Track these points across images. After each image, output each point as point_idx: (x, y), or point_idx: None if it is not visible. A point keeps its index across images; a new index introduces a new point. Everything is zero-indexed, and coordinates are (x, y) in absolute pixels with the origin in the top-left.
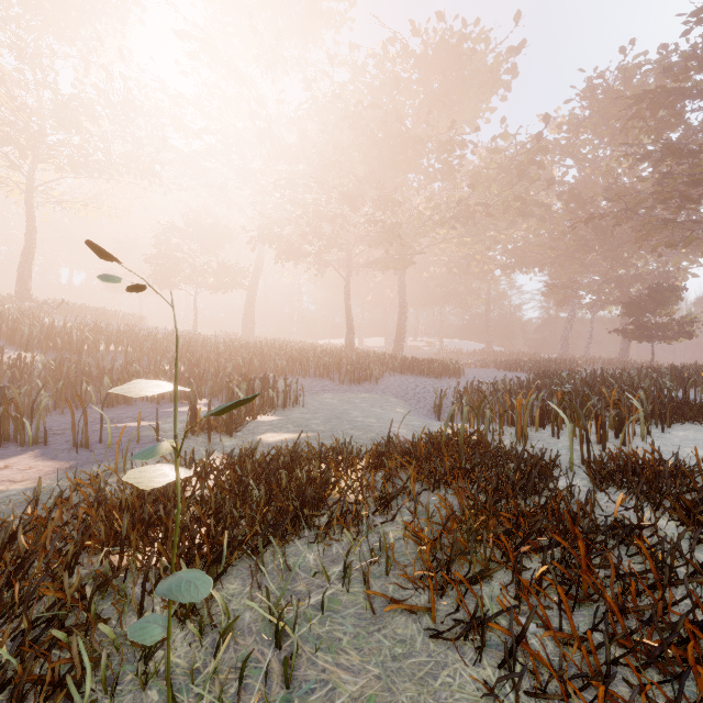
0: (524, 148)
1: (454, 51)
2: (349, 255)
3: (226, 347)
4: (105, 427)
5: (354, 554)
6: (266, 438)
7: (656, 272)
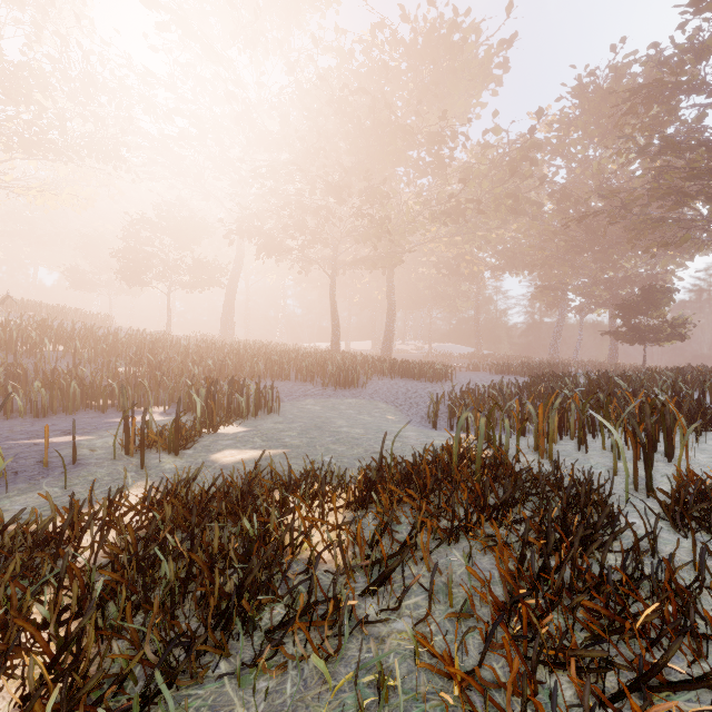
0: (514, 147)
1: (445, 39)
2: (335, 252)
3: (198, 348)
4: (17, 444)
5: (324, 703)
6: (222, 458)
7: (644, 275)
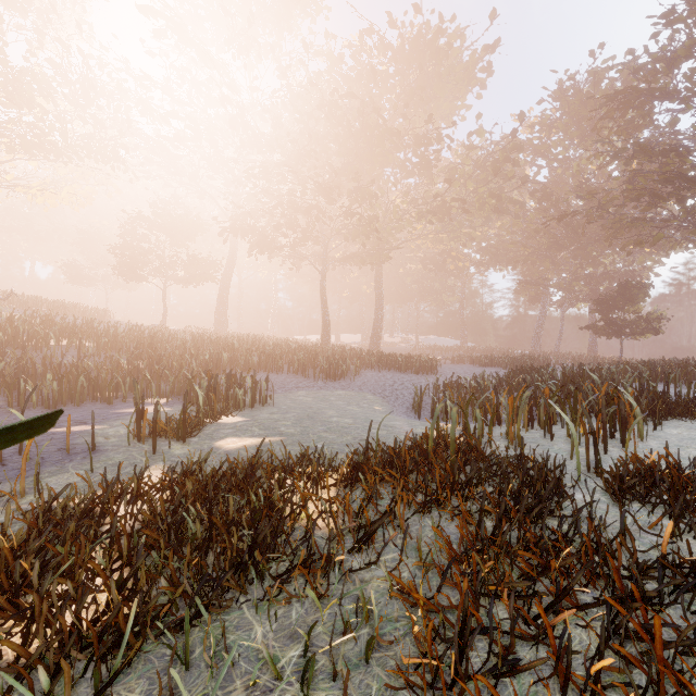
0: (498, 147)
1: (430, 45)
2: (325, 249)
3: (194, 342)
4: None
5: (321, 623)
6: (225, 445)
7: (622, 271)
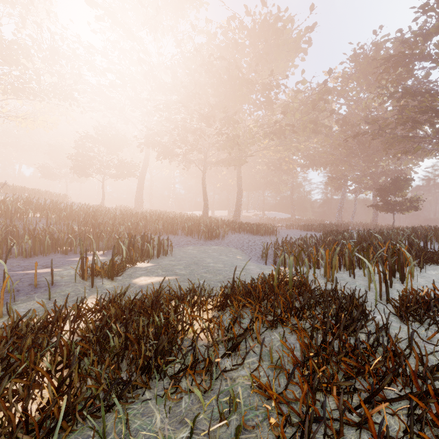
0: (315, 92)
1: (272, 26)
2: (205, 156)
3: (121, 215)
4: (16, 274)
5: (202, 411)
6: (139, 281)
7: (394, 170)
